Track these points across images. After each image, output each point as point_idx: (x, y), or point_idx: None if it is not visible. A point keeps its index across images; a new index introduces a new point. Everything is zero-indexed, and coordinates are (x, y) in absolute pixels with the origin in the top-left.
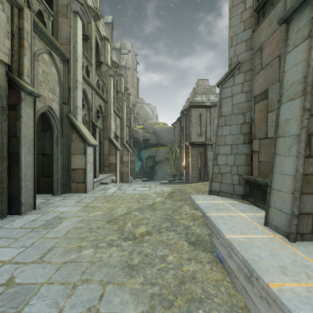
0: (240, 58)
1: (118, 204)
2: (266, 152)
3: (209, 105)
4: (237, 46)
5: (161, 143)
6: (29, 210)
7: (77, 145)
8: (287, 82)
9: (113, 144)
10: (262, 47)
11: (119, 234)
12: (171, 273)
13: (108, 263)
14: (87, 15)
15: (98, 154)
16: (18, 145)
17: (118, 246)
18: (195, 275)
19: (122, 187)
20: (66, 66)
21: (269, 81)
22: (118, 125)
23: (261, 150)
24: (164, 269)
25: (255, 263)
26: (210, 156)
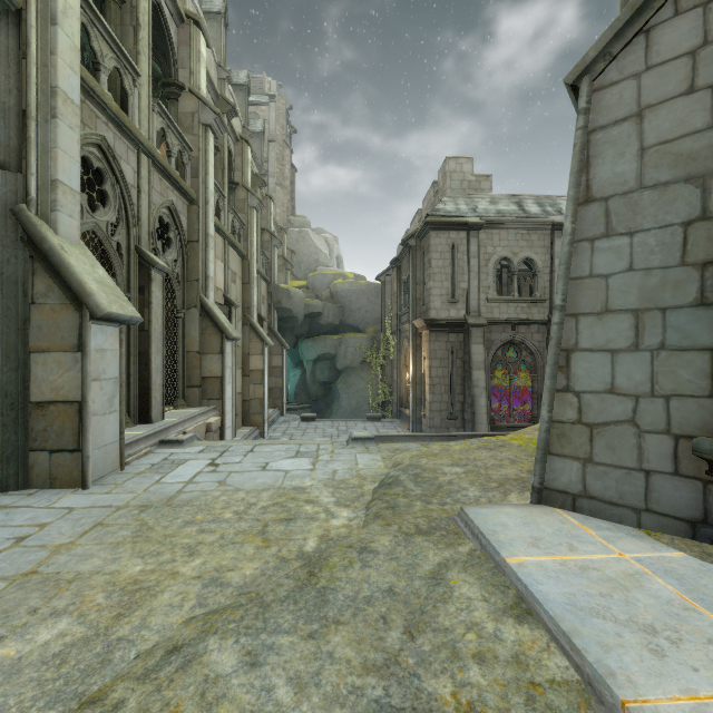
0: None
1: (175, 557)
2: None
3: (475, 224)
4: None
5: (349, 323)
6: None
7: (51, 318)
8: None
9: (214, 322)
10: None
11: None
12: None
13: None
14: None
15: (161, 350)
16: None
17: None
18: None
19: (224, 457)
20: (9, 32)
21: None
22: (234, 273)
23: None
24: None
25: None
26: (478, 356)
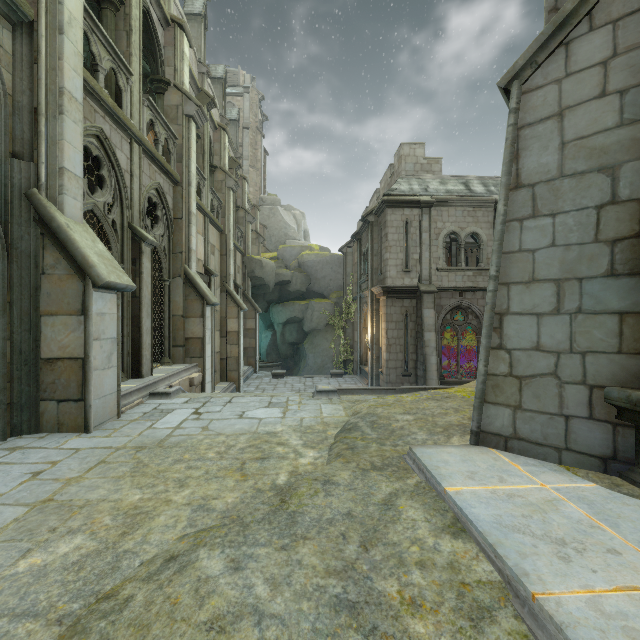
0: None
1: (168, 488)
2: None
3: (427, 202)
4: None
5: (315, 290)
6: None
7: (59, 286)
8: None
9: (196, 289)
10: None
11: None
12: None
13: None
14: None
15: (150, 314)
16: None
17: None
18: None
19: (206, 407)
20: (23, 41)
21: None
22: (213, 246)
23: None
24: None
25: None
26: (429, 319)
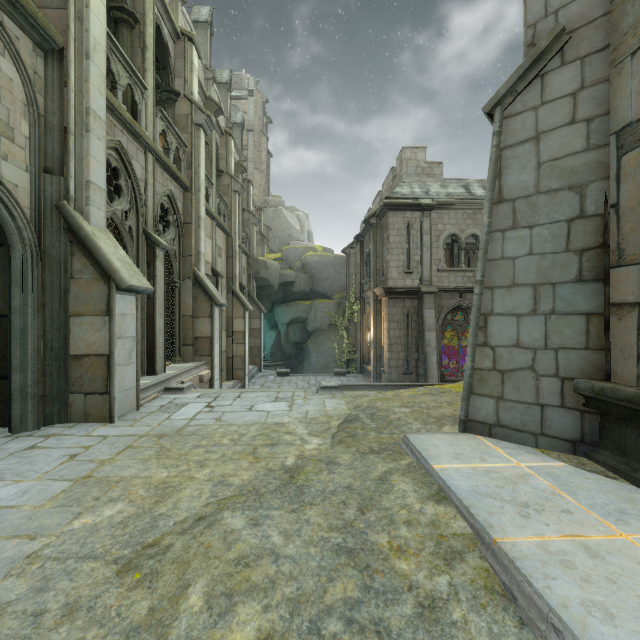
0: (567, 19)
1: (190, 468)
2: None
3: (428, 205)
4: None
5: (319, 290)
6: None
7: (86, 289)
8: None
9: (205, 291)
10: None
11: None
12: None
13: None
14: None
15: (163, 314)
16: None
17: None
18: None
19: (217, 401)
20: (54, 67)
21: None
22: (220, 248)
23: None
24: None
25: None
26: (430, 319)
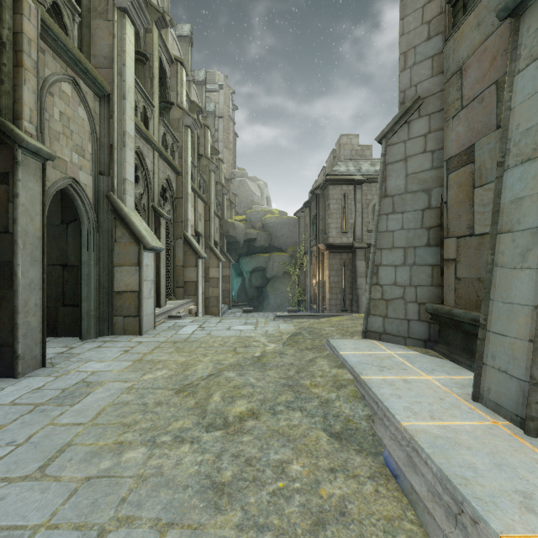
0: (421, 90)
1: (198, 356)
2: (471, 261)
3: (359, 180)
4: (415, 67)
5: (275, 245)
6: (33, 367)
7: (124, 249)
8: (518, 128)
9: (192, 247)
10: (464, 67)
11: (197, 418)
12: (297, 502)
13: (172, 480)
14: (143, 16)
15: (165, 265)
16: (11, 247)
17: (194, 441)
18: (345, 505)
19: (206, 324)
20: (105, 106)
21: (477, 130)
22: (200, 214)
23: (461, 258)
24: (282, 493)
25: (466, 485)
26: (361, 268)
